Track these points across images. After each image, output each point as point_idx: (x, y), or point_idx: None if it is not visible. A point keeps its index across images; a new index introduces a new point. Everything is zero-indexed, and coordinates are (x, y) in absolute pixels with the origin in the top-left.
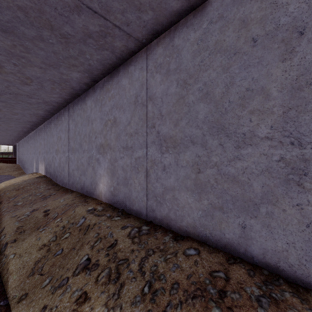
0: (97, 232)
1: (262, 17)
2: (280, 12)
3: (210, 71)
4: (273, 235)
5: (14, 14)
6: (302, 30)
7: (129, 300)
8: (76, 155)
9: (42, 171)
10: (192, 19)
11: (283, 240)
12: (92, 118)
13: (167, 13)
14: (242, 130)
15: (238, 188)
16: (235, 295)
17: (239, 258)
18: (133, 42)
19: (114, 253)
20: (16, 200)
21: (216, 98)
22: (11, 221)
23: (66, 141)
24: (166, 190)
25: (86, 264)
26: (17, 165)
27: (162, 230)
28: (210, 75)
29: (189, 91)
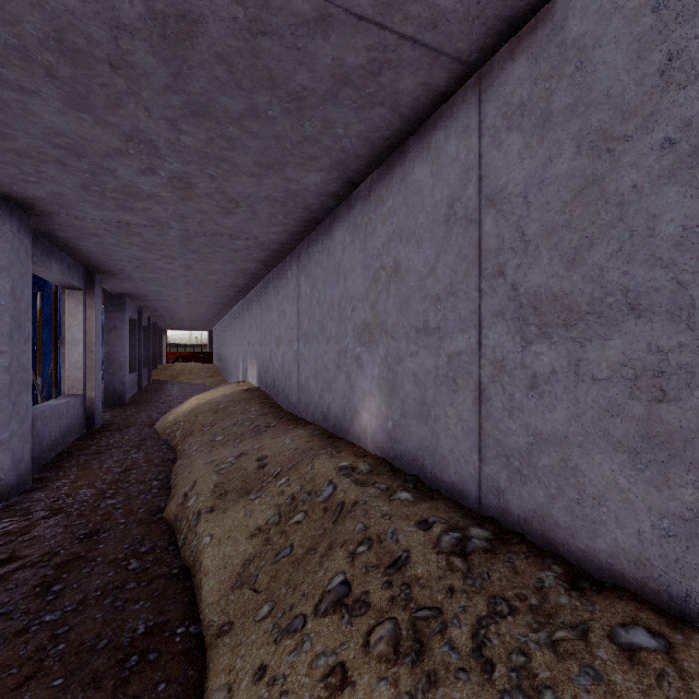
0: (361, 522)
1: None
2: None
3: None
4: None
5: (211, 74)
6: None
7: None
8: (314, 347)
9: (252, 379)
10: None
11: None
12: (345, 267)
13: None
14: None
15: None
16: None
17: None
18: (446, 69)
19: (403, 585)
20: (213, 431)
21: None
22: (206, 470)
23: (295, 320)
24: (541, 442)
25: (340, 595)
26: (215, 367)
27: (527, 550)
28: None
29: (621, 159)
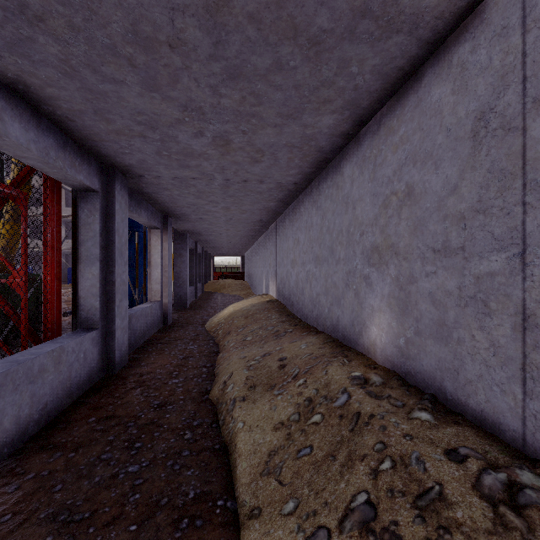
0: (380, 438)
1: None
2: None
3: None
4: None
5: (243, 36)
6: None
7: None
8: (324, 268)
9: (273, 293)
10: None
11: None
12: (354, 197)
13: None
14: None
15: None
16: None
17: None
18: None
19: (441, 527)
20: (244, 333)
21: None
22: (239, 364)
23: (307, 246)
24: None
25: (365, 516)
26: (245, 283)
27: None
28: None
29: None
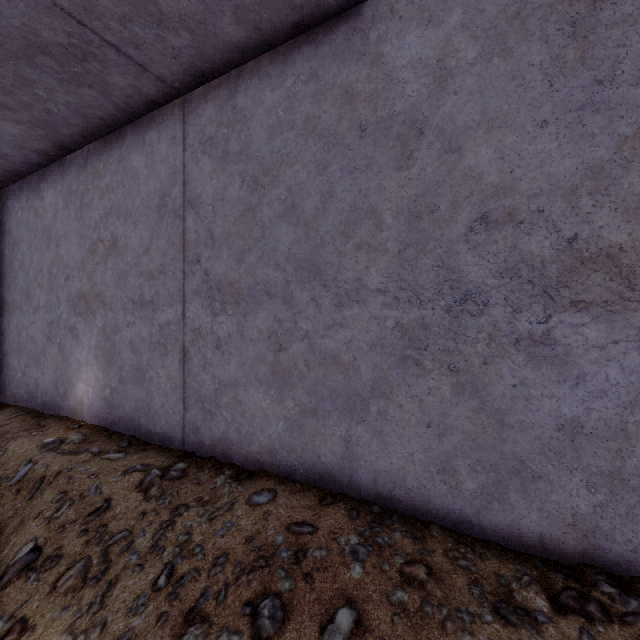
0: (63, 489)
1: (372, 93)
2: (395, 91)
3: (297, 167)
4: (387, 447)
5: None
6: (421, 128)
7: (124, 606)
8: (16, 318)
9: None
10: (269, 65)
11: (399, 453)
12: (58, 232)
13: (220, 44)
14: (345, 276)
15: (340, 375)
16: (321, 552)
17: (341, 493)
18: (153, 83)
19: (101, 526)
20: None
21: (307, 218)
22: None
23: None
24: (223, 387)
25: (28, 561)
26: None
27: (212, 467)
28: (298, 175)
29: (263, 199)
